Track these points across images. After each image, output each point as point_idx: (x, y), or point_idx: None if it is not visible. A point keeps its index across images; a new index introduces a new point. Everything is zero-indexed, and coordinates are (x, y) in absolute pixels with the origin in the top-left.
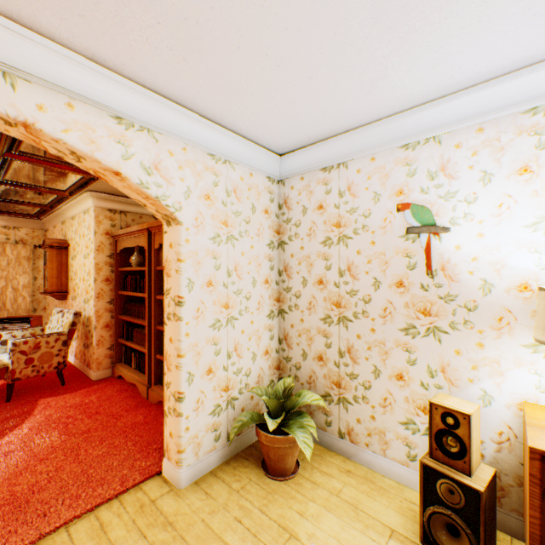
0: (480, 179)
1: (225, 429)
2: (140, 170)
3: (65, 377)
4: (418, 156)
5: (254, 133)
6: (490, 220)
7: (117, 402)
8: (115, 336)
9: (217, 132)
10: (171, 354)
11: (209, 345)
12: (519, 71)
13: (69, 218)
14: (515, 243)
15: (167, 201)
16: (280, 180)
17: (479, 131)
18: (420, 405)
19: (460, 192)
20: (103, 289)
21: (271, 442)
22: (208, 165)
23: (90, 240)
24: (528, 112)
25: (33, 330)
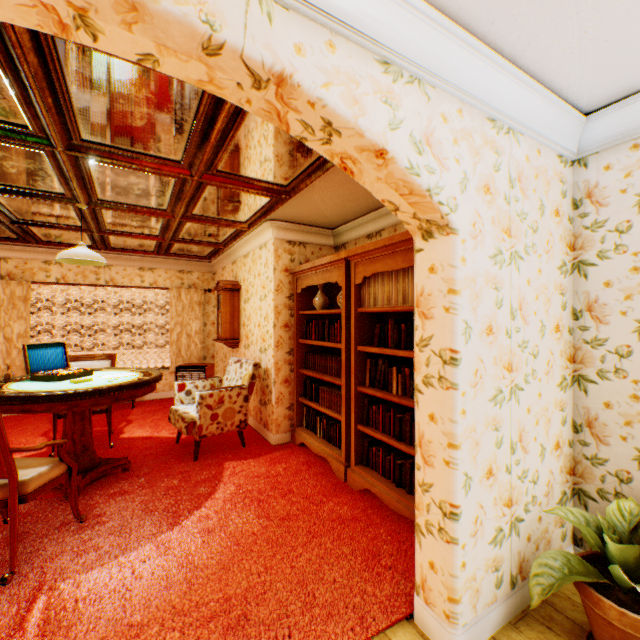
0: None
1: (506, 569)
2: (409, 146)
3: (244, 438)
4: None
5: (567, 70)
6: None
7: (307, 479)
8: (294, 394)
9: (508, 77)
10: (432, 440)
11: (488, 430)
12: None
13: (240, 257)
14: None
15: (439, 196)
16: (575, 161)
17: None
18: None
19: None
20: (281, 337)
21: (634, 628)
22: (486, 137)
23: (268, 279)
24: None
25: (212, 381)
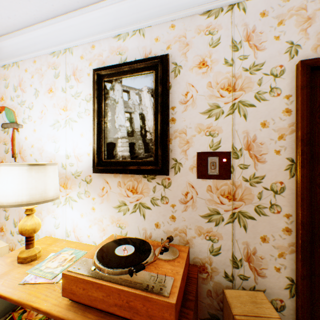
0: (35, 94)
1: None
2: None
3: None
4: (10, 74)
5: None
6: (39, 121)
7: None
8: None
9: None
10: None
11: None
12: (37, 25)
13: None
14: (48, 136)
15: None
16: None
17: (34, 62)
18: (11, 247)
19: (27, 101)
20: None
21: None
22: None
23: None
24: (52, 54)
25: None
